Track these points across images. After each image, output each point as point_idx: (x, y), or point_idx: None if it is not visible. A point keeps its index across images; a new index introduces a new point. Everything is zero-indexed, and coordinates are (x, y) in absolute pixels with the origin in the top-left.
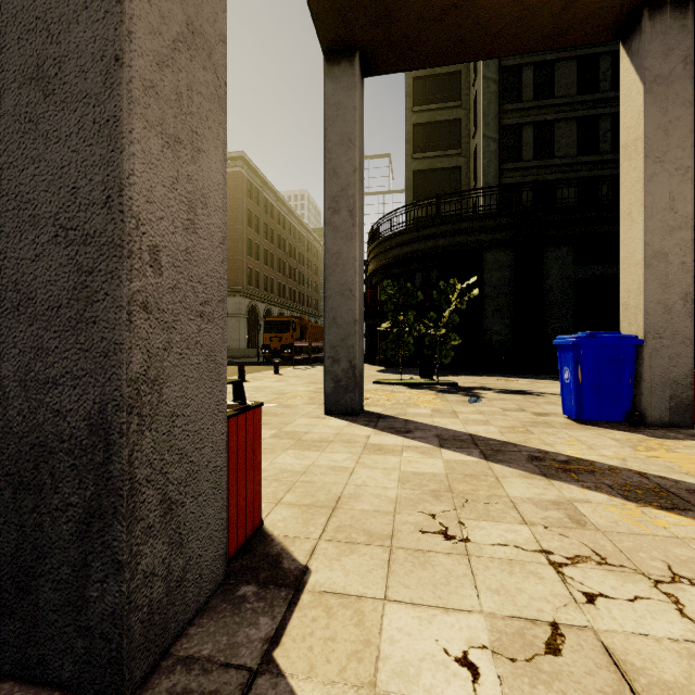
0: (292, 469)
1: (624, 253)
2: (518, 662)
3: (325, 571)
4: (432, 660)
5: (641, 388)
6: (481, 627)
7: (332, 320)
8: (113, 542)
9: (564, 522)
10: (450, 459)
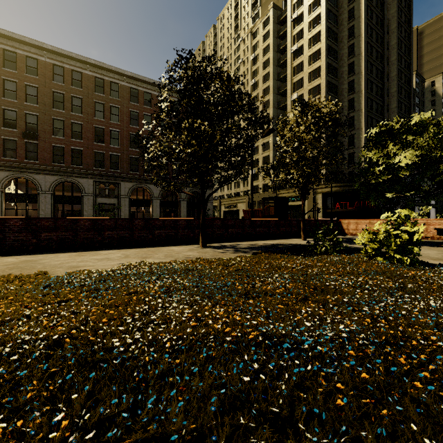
0: None
1: None
2: None
3: None
4: None
5: None
6: None
7: None
8: None
9: None
10: None
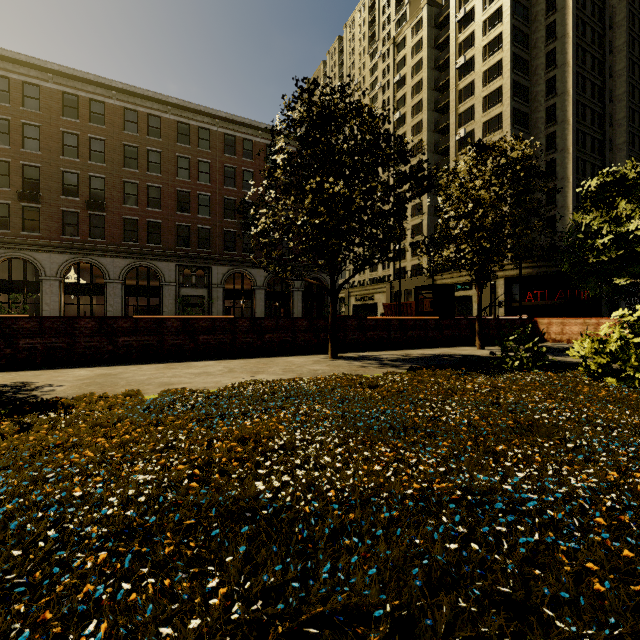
0: None
1: None
2: None
3: None
4: None
5: None
6: None
7: None
8: None
9: None
10: None
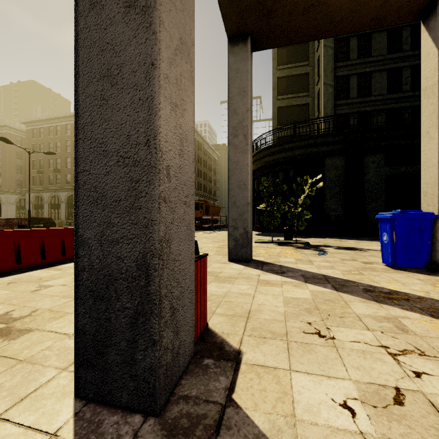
0: (217, 294)
1: (424, 159)
2: (378, 408)
3: (251, 353)
4: (326, 404)
5: (436, 246)
6: (352, 387)
7: (233, 203)
8: (150, 329)
9: (393, 330)
10: (313, 290)
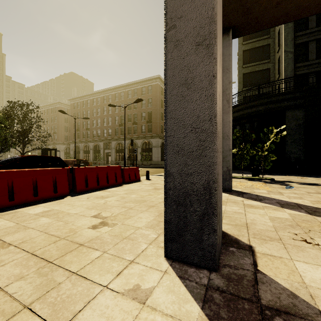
0: None
1: None
2: None
3: (259, 247)
4: None
5: None
6: None
7: None
8: (212, 223)
9: None
10: (290, 213)
